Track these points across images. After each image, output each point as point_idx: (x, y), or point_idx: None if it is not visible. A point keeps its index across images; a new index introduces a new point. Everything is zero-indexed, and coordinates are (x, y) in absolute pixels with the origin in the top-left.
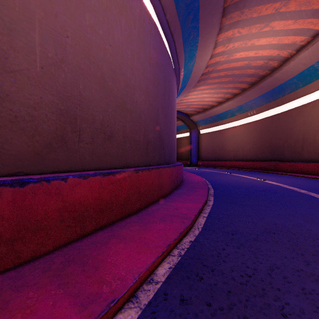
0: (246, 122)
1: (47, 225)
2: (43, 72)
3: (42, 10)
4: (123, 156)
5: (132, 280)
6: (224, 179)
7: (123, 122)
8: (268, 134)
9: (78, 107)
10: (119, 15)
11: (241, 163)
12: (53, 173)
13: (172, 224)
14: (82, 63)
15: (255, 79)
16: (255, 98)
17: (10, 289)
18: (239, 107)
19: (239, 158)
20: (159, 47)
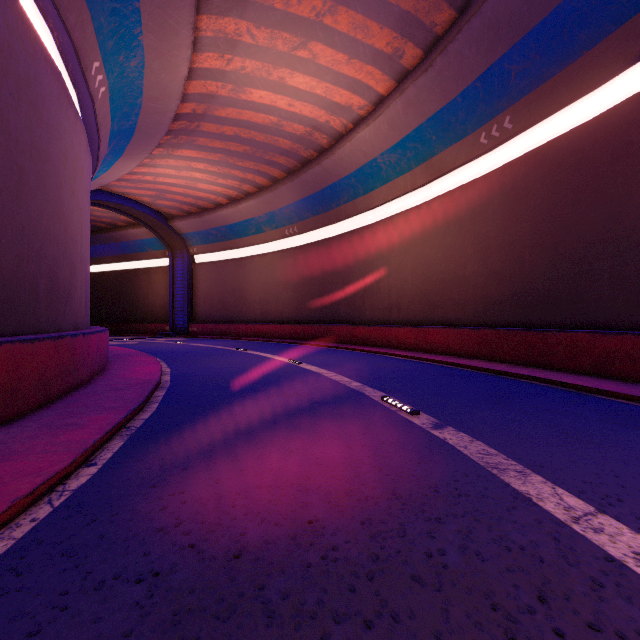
0: (283, 247)
1: None
2: None
3: None
4: None
5: None
6: (220, 366)
7: None
8: (317, 273)
9: None
10: None
11: (275, 327)
12: None
13: None
14: None
15: (295, 164)
16: (296, 203)
17: None
18: (271, 216)
19: (271, 318)
20: None
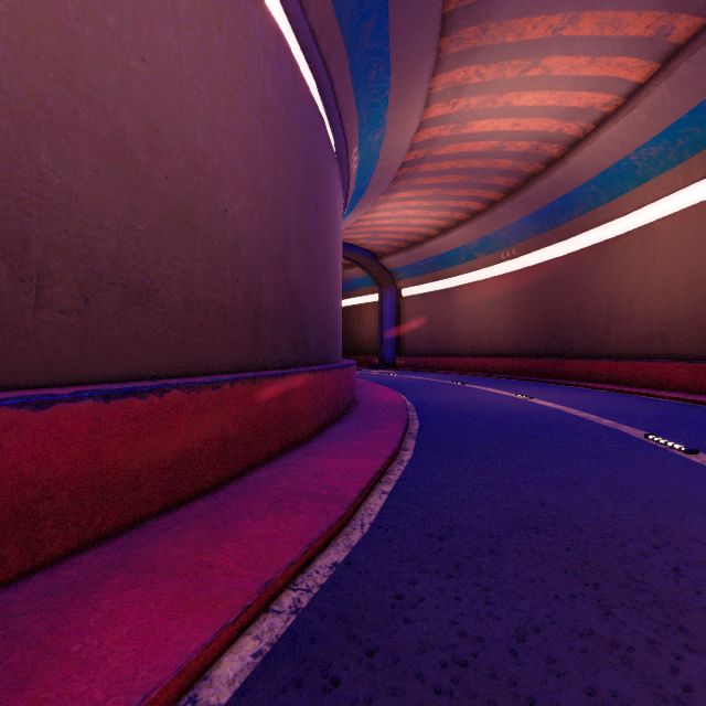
0: (497, 273)
1: None
2: None
3: None
4: (183, 346)
5: None
6: (448, 396)
7: (183, 261)
8: (542, 299)
9: (33, 213)
10: None
11: (488, 361)
12: None
13: (295, 519)
14: (49, 94)
15: (515, 182)
16: (515, 223)
17: None
18: (484, 241)
19: (483, 351)
20: (291, 87)
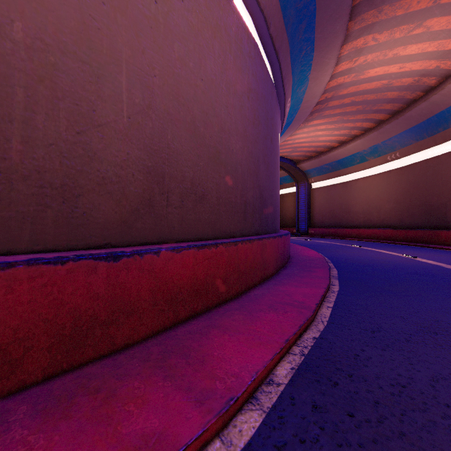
0: (384, 170)
1: (140, 308)
2: (130, 123)
3: (129, 48)
4: (216, 223)
5: (250, 378)
6: (351, 254)
7: (216, 179)
8: (421, 187)
9: (166, 163)
10: (212, 39)
11: (377, 231)
12: (140, 245)
13: (286, 314)
14: (170, 107)
15: (400, 106)
16: (399, 134)
17: (112, 377)
18: (374, 148)
19: (373, 224)
20: (260, 73)
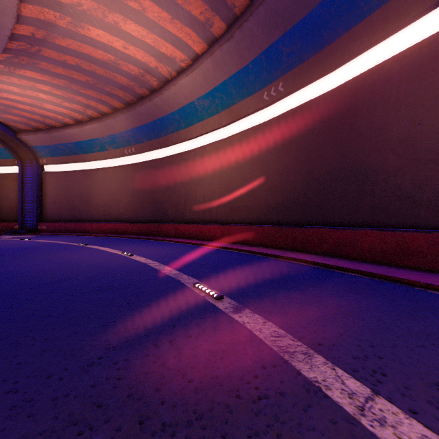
0: (123, 163)
1: None
2: None
3: None
4: None
5: None
6: (55, 261)
7: None
8: (151, 184)
9: None
10: None
11: (116, 225)
12: None
13: None
14: None
15: (131, 98)
16: (133, 129)
17: None
18: (112, 137)
19: (113, 218)
20: None
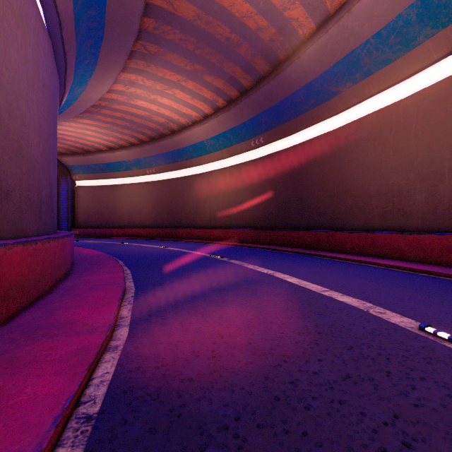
0: (144, 180)
1: None
2: None
3: None
4: (19, 221)
5: (113, 316)
6: (126, 250)
7: (19, 175)
8: (168, 198)
9: None
10: (16, 27)
11: (139, 230)
12: None
13: (108, 289)
14: None
15: (156, 135)
16: (155, 156)
17: None
18: (137, 161)
19: (136, 225)
20: (51, 69)
